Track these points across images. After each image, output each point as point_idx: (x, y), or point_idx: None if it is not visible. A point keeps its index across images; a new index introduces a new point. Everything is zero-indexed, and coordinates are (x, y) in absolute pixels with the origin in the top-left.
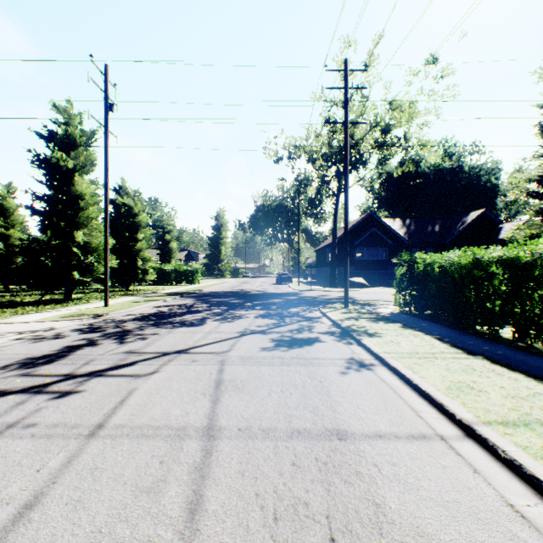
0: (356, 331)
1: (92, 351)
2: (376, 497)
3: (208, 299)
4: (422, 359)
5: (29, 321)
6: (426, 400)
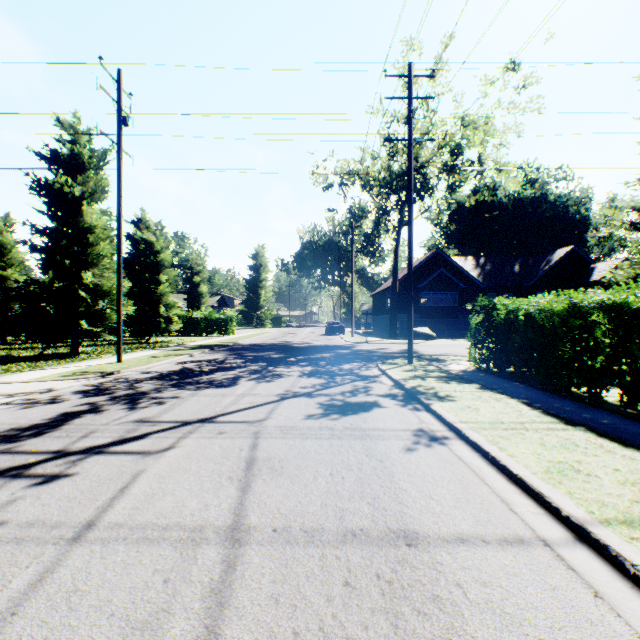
0: (424, 393)
1: (94, 420)
2: (463, 638)
3: (243, 354)
4: (509, 430)
5: (22, 380)
6: (518, 486)
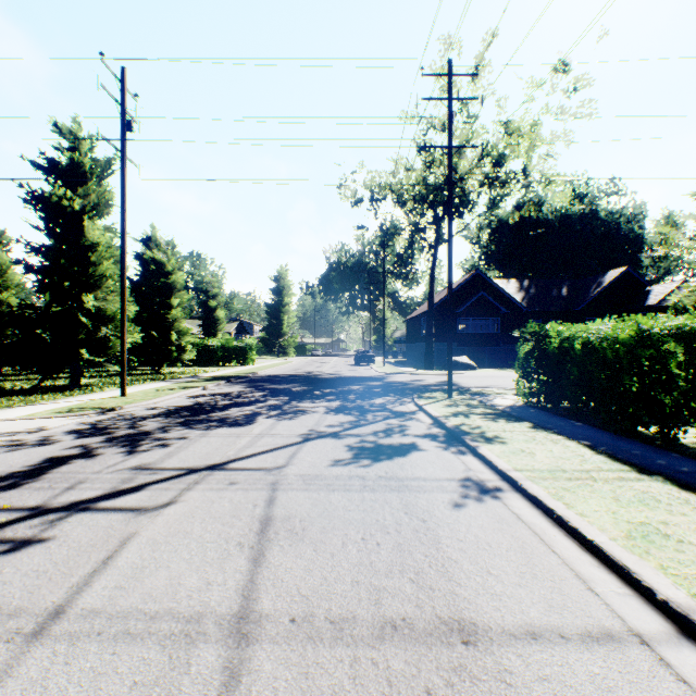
0: (469, 434)
1: (84, 467)
2: None
3: (263, 386)
4: (574, 481)
5: (9, 418)
6: (595, 556)
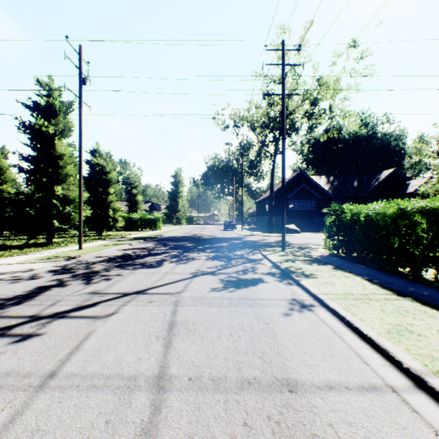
0: (294, 272)
1: (60, 292)
2: None
3: (167, 243)
4: (358, 300)
5: (11, 263)
6: (368, 343)
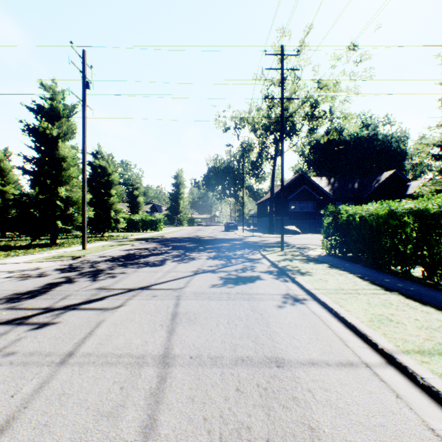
0: (291, 270)
1: (69, 288)
2: (311, 421)
3: (168, 244)
4: (347, 294)
5: (19, 262)
6: (351, 330)
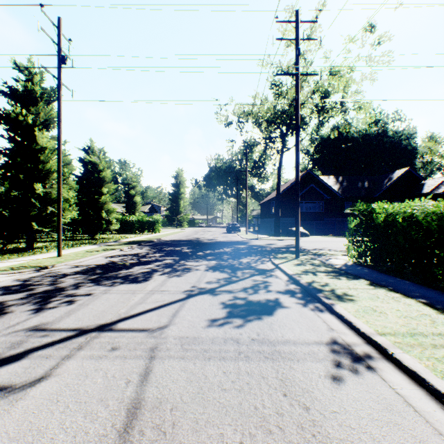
0: (321, 291)
1: None
2: None
3: (162, 248)
4: (443, 349)
5: None
6: None
